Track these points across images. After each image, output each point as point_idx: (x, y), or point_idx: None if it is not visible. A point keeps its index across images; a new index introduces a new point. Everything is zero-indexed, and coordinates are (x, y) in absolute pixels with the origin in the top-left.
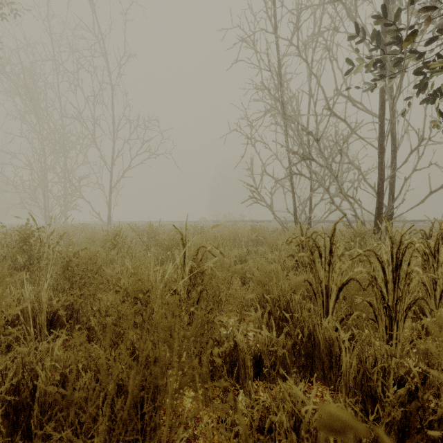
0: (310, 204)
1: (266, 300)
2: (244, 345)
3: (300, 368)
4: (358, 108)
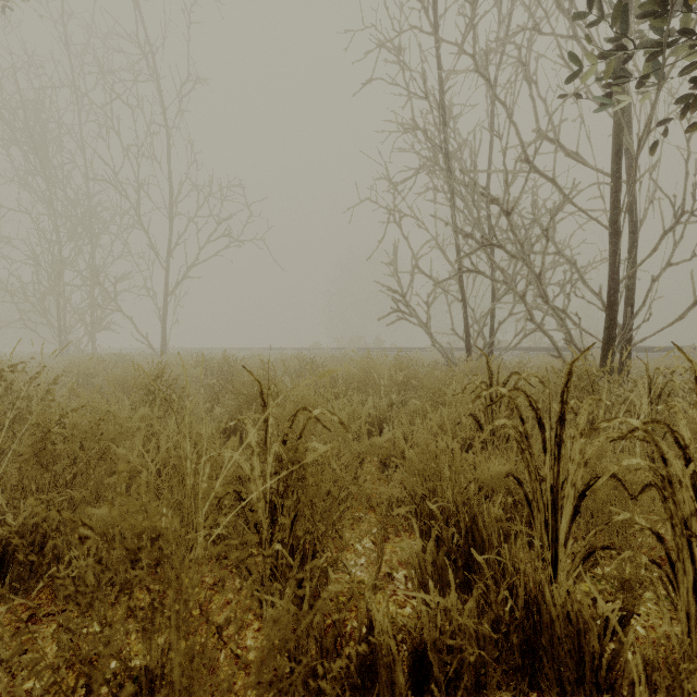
0: (491, 322)
1: (429, 507)
2: (391, 640)
3: (510, 674)
4: (576, 160)
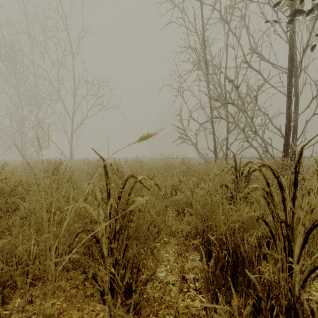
0: (227, 143)
1: (207, 237)
2: None
3: None
4: (269, 62)
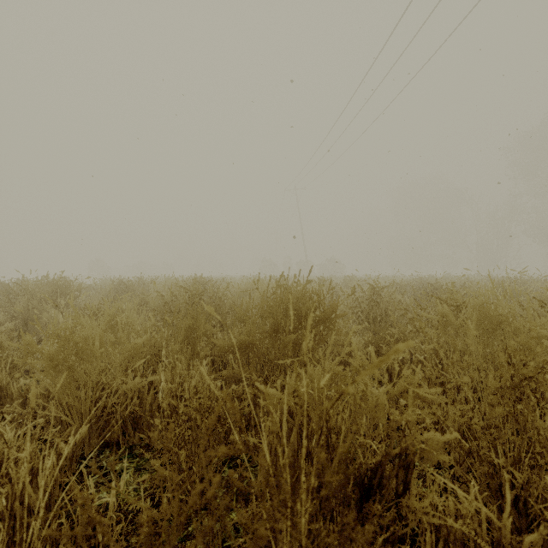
0: None
1: None
2: None
3: None
4: None
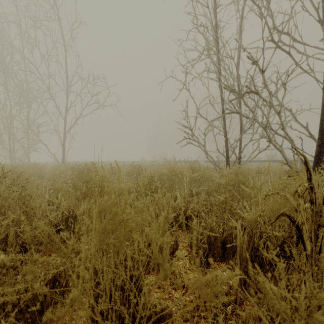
0: (240, 144)
1: None
2: None
3: None
4: (300, 42)
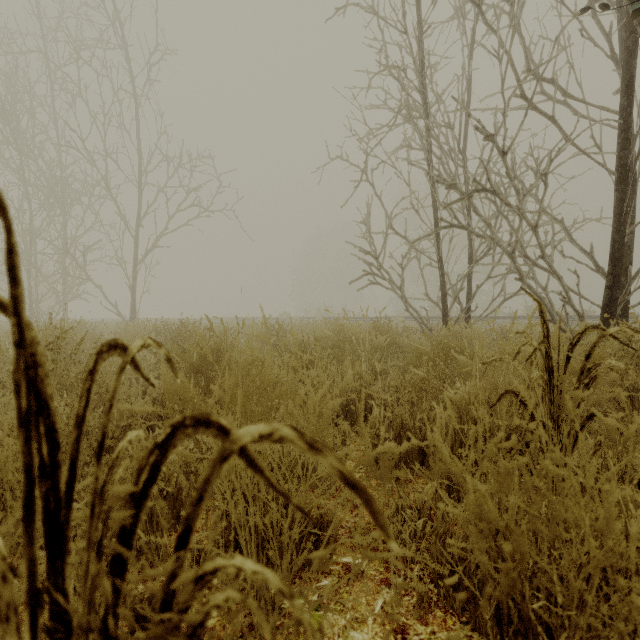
0: (469, 285)
1: (522, 616)
2: None
3: None
4: (574, 98)
